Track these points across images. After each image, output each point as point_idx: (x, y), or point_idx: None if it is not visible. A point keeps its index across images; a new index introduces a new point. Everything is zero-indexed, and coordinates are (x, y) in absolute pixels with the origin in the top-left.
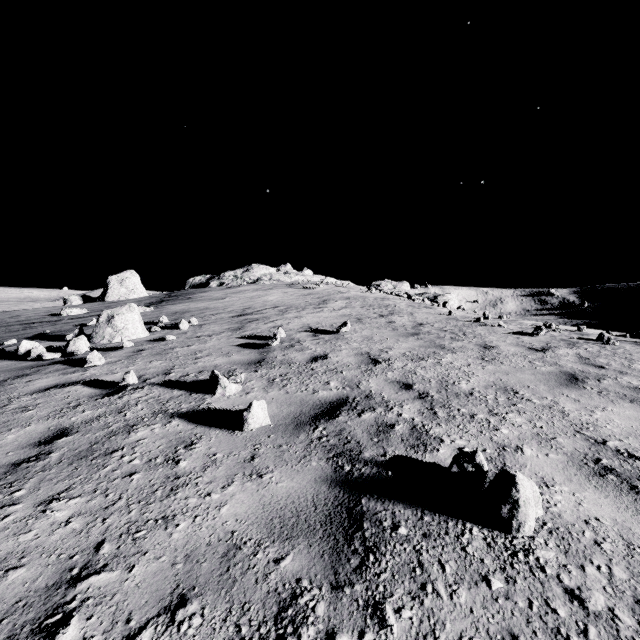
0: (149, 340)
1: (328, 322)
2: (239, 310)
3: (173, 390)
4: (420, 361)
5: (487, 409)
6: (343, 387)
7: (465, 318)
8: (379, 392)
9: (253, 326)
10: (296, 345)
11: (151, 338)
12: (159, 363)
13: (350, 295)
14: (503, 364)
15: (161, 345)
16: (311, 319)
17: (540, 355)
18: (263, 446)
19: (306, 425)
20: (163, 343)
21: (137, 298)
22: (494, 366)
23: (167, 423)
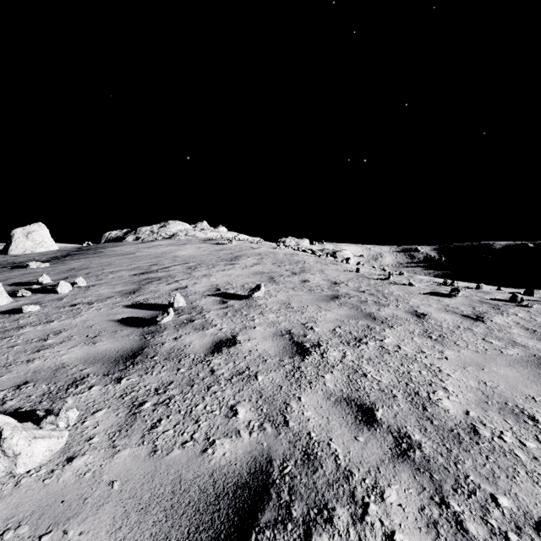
0: (1, 311)
1: (239, 282)
2: (144, 267)
3: None
4: (359, 345)
5: None
6: (260, 423)
7: (372, 275)
8: (325, 437)
9: (152, 288)
10: (197, 318)
11: (8, 307)
12: None
13: (261, 251)
14: (460, 346)
15: (8, 321)
16: (221, 278)
17: (484, 327)
18: None
19: None
20: (15, 317)
21: (45, 251)
22: (453, 351)
23: None
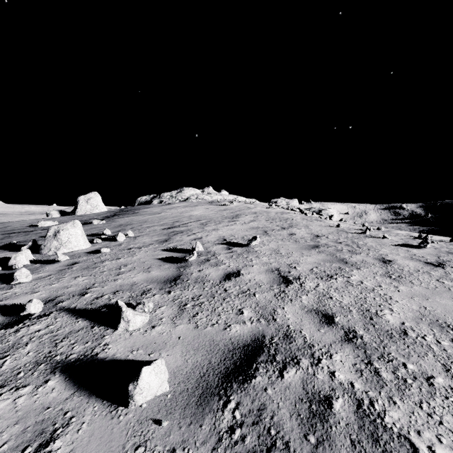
0: (88, 252)
1: (240, 234)
2: (169, 223)
3: (77, 320)
4: (330, 280)
5: (440, 364)
6: (257, 319)
7: (351, 230)
8: (298, 328)
9: (177, 238)
10: (211, 259)
11: (90, 250)
12: (82, 279)
13: (256, 210)
14: (414, 284)
15: (94, 258)
16: (226, 231)
17: (442, 271)
18: (148, 451)
19: (214, 395)
20: (97, 255)
21: (99, 212)
22: (406, 287)
23: (41, 384)
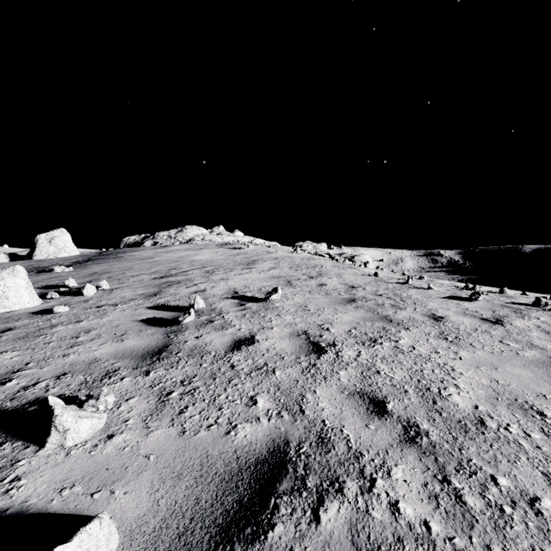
0: (34, 312)
1: (256, 285)
2: (163, 271)
3: None
4: (374, 345)
5: (540, 474)
6: (278, 411)
7: (391, 279)
8: (338, 424)
9: (172, 291)
10: (216, 319)
11: (39, 308)
12: (10, 356)
13: (278, 255)
14: (475, 347)
15: (42, 320)
16: (238, 282)
17: (502, 330)
18: None
19: None
20: (47, 317)
21: (67, 256)
22: (468, 352)
23: None
